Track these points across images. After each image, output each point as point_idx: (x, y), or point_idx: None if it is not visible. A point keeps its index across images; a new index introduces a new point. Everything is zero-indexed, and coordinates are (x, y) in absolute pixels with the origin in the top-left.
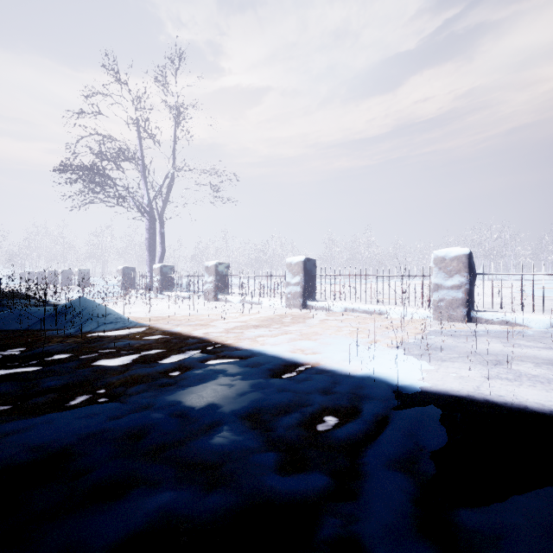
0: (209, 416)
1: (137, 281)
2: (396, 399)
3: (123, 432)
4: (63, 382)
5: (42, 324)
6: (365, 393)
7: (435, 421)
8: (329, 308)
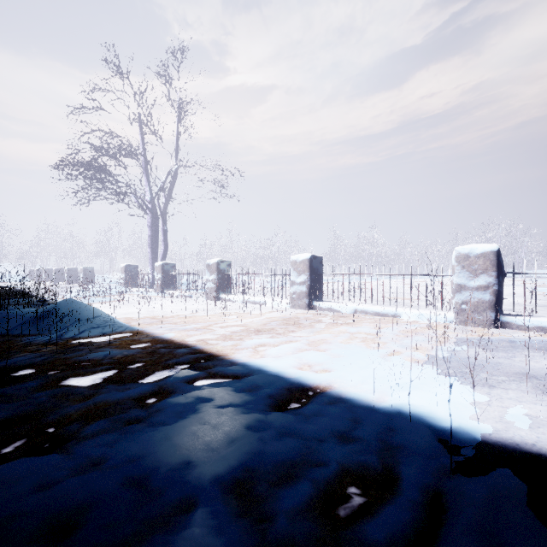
0: (178, 488)
1: (143, 278)
2: (445, 455)
3: (45, 520)
4: (6, 414)
5: (24, 328)
6: (399, 442)
7: (521, 509)
8: (337, 309)
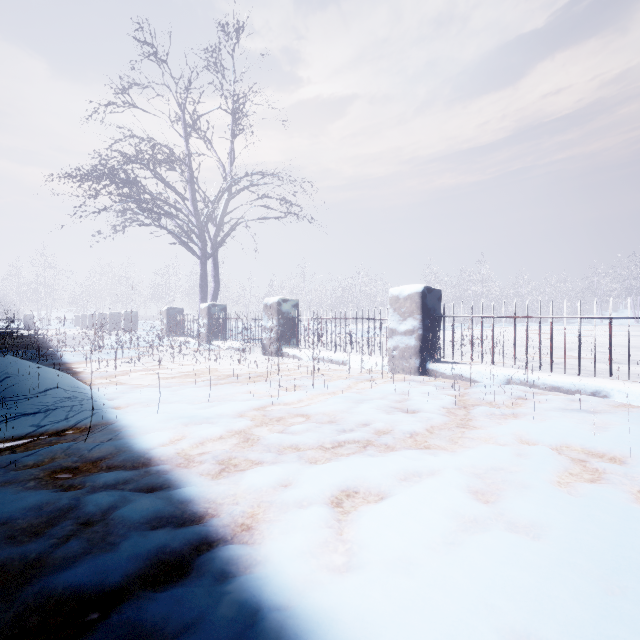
0: None
1: None
2: None
3: None
4: None
5: None
6: None
7: None
8: (473, 377)
